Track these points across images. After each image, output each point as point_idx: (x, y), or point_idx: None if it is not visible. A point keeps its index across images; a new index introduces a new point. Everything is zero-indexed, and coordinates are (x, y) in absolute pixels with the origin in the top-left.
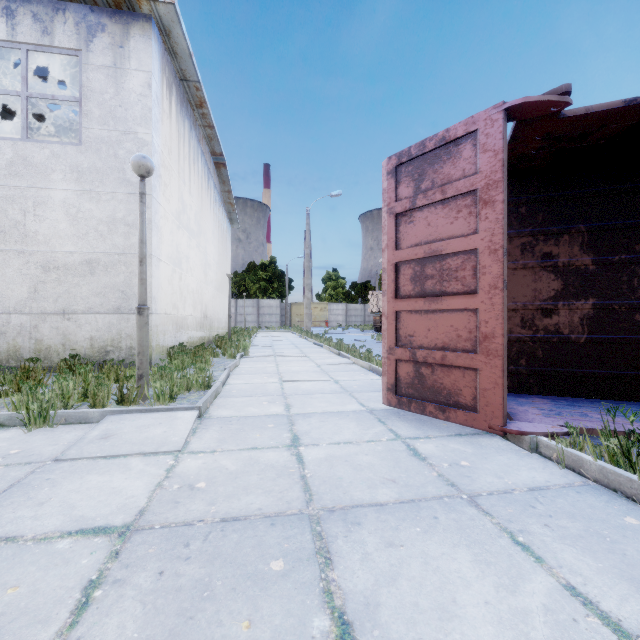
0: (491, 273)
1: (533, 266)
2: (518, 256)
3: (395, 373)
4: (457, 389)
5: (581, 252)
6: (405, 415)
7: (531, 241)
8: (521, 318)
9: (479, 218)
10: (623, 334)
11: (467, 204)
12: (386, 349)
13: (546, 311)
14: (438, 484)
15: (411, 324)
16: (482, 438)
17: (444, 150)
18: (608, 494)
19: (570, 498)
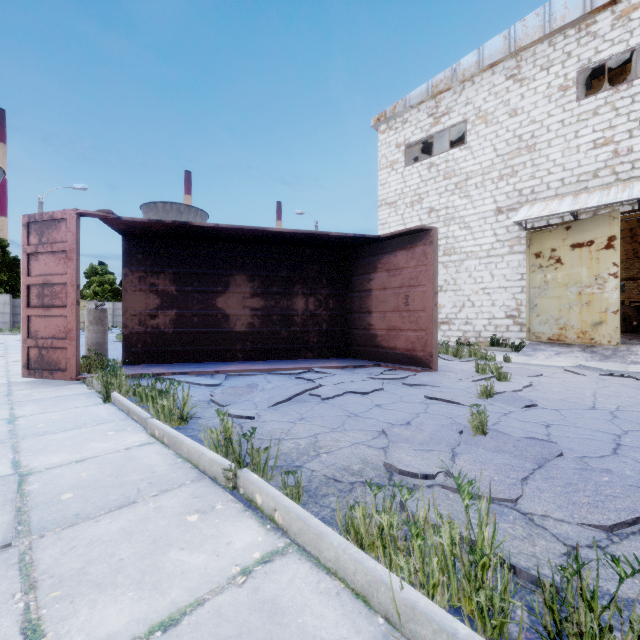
0: (72, 297)
1: (146, 290)
2: (137, 283)
3: (27, 355)
4: (59, 360)
5: (170, 284)
6: (37, 382)
7: (144, 275)
8: (139, 320)
9: (67, 266)
10: (190, 328)
11: (64, 257)
12: (22, 340)
13: (153, 316)
14: (2, 401)
15: (37, 324)
16: (71, 385)
17: (54, 223)
18: (93, 393)
19: (70, 396)
